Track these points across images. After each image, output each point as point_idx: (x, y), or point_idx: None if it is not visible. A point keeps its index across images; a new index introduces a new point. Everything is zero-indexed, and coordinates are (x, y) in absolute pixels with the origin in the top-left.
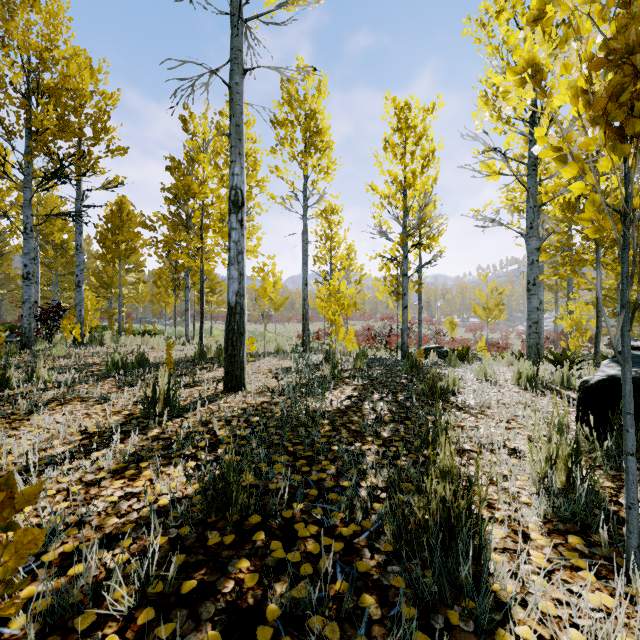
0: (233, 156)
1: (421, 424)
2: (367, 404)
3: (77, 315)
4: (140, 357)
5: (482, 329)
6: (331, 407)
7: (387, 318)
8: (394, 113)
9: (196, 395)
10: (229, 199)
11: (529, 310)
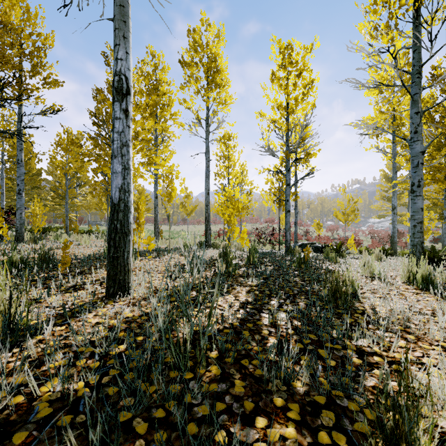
0: (117, 39)
1: (342, 357)
2: (265, 316)
3: (18, 217)
4: (44, 255)
5: (337, 229)
6: (222, 324)
7: (269, 221)
8: (279, 52)
9: (69, 304)
10: (112, 86)
11: (413, 210)
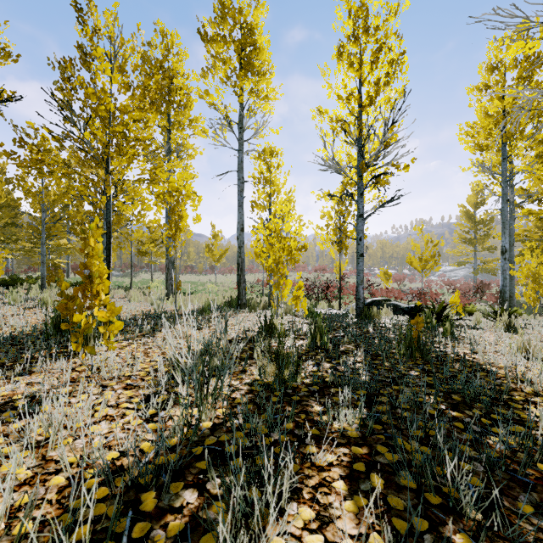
0: None
1: None
2: None
3: None
4: None
5: (404, 279)
6: None
7: (320, 269)
8: (348, 17)
9: None
10: None
11: None
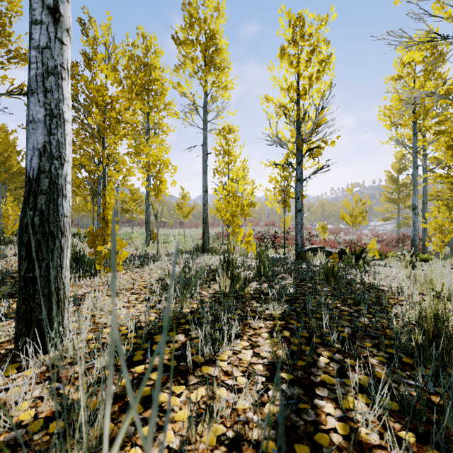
0: None
1: None
2: (325, 410)
3: None
4: None
5: (340, 232)
6: None
7: (270, 224)
8: (288, 26)
9: None
10: None
11: None
